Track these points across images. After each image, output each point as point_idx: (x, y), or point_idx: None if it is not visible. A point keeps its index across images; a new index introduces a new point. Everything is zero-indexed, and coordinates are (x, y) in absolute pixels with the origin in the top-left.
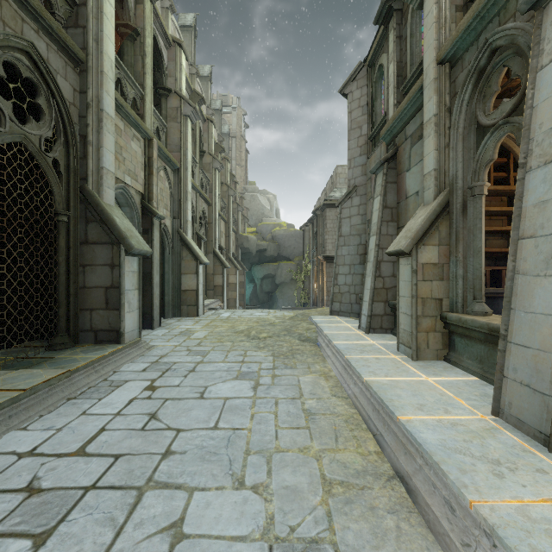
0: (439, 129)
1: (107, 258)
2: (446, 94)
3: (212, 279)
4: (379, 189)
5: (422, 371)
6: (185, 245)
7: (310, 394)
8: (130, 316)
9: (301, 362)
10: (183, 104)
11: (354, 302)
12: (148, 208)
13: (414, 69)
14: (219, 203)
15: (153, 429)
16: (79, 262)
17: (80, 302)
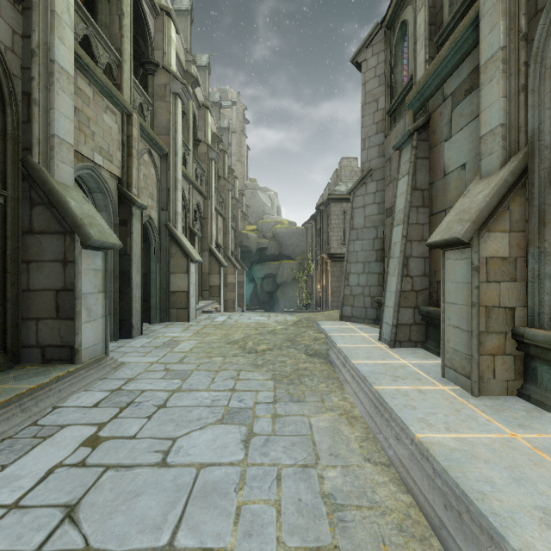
0: (509, 68)
1: (58, 252)
2: (521, 15)
3: (208, 278)
4: (405, 167)
5: (497, 418)
6: (175, 240)
7: (329, 456)
8: (91, 326)
9: (311, 391)
10: (172, 81)
11: (368, 306)
12: (126, 195)
13: (457, 6)
14: (216, 197)
15: (57, 549)
16: (22, 257)
17: (23, 309)
